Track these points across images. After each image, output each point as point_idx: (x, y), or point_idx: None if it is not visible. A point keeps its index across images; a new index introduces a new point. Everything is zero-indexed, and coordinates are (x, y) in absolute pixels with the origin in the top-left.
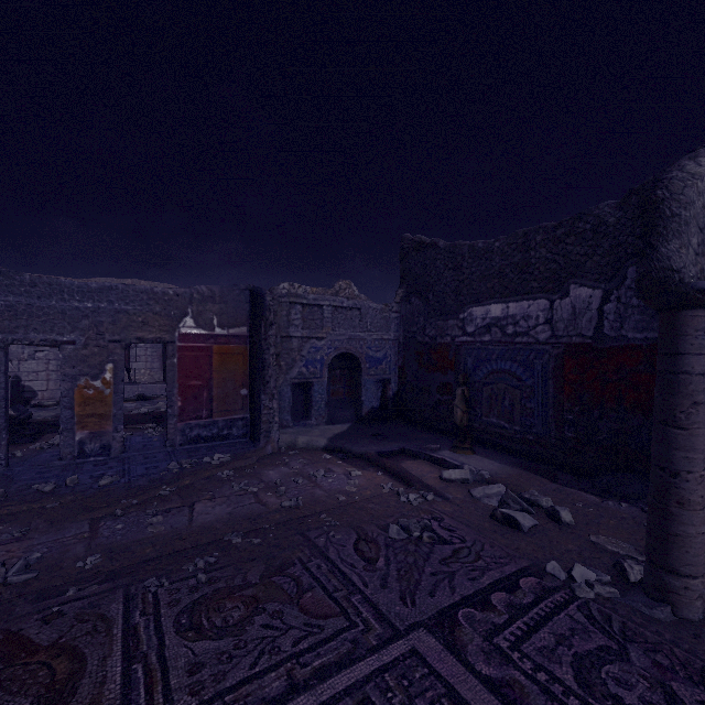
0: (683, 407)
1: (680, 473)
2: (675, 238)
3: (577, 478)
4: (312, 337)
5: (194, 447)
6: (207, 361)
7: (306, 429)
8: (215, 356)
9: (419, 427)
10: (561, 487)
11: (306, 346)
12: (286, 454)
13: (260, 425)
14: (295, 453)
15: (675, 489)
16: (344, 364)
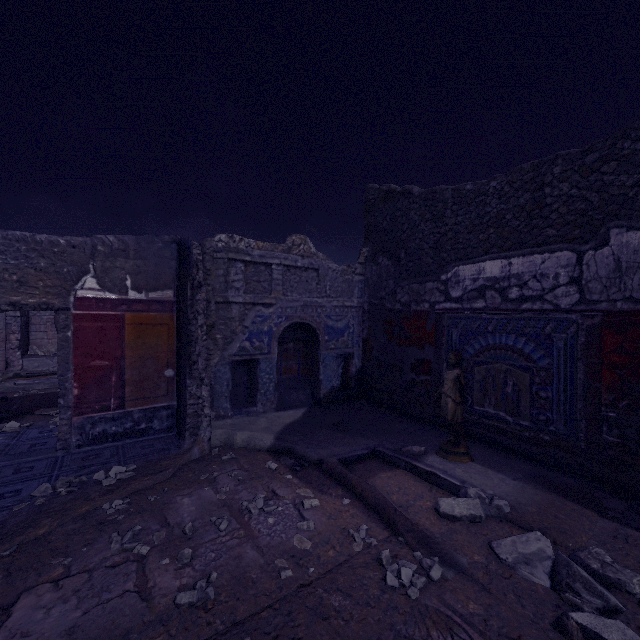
0: None
1: None
2: None
3: (631, 506)
4: (257, 303)
5: (97, 449)
6: (117, 334)
7: (250, 418)
8: (128, 327)
9: (388, 412)
10: (621, 528)
11: (250, 314)
12: (218, 460)
13: (185, 419)
14: (231, 457)
15: None
16: (298, 335)
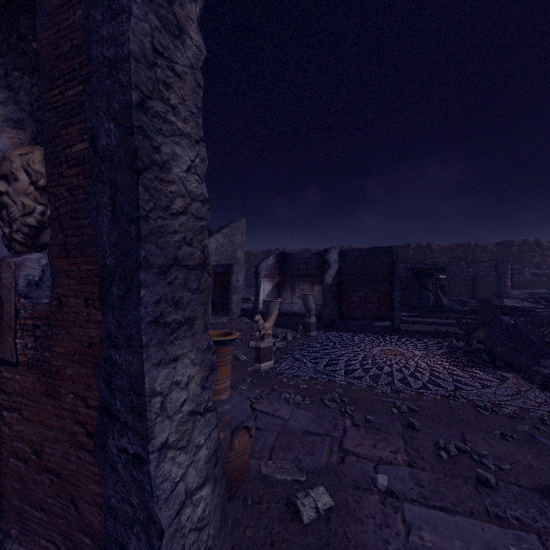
0: None
1: None
2: None
3: None
4: None
5: None
6: None
7: None
8: None
9: None
10: None
11: None
12: None
13: None
14: None
15: None
16: None
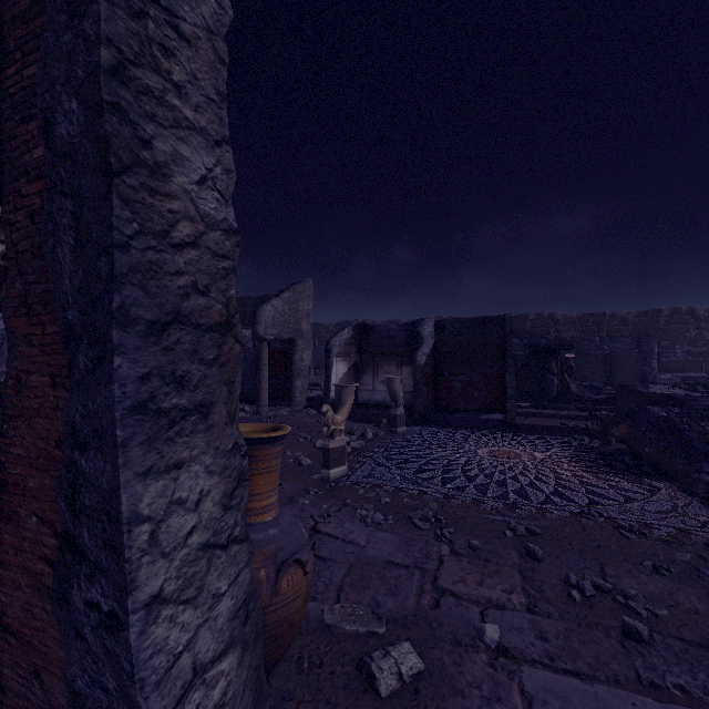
0: (262, 365)
1: (261, 382)
2: (259, 325)
3: None
4: None
5: None
6: None
7: None
8: None
9: None
10: (253, 406)
11: None
12: None
13: None
14: None
15: (261, 386)
16: None
